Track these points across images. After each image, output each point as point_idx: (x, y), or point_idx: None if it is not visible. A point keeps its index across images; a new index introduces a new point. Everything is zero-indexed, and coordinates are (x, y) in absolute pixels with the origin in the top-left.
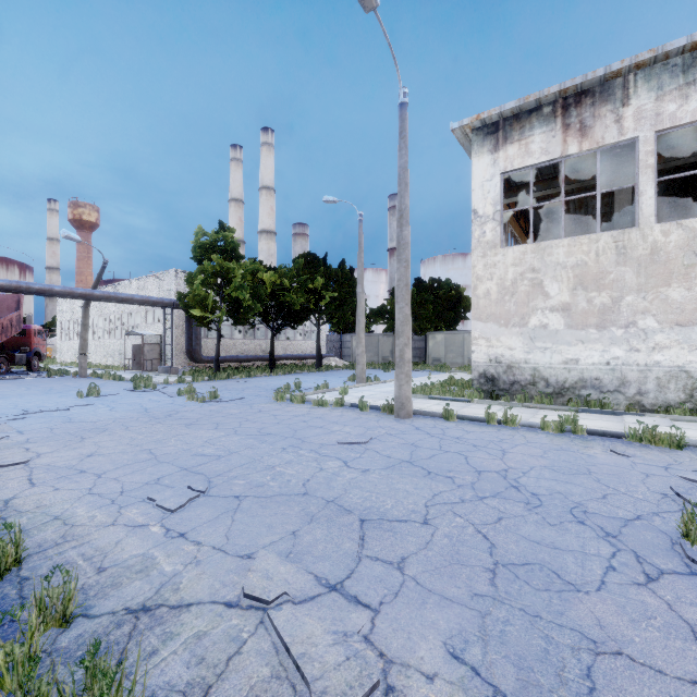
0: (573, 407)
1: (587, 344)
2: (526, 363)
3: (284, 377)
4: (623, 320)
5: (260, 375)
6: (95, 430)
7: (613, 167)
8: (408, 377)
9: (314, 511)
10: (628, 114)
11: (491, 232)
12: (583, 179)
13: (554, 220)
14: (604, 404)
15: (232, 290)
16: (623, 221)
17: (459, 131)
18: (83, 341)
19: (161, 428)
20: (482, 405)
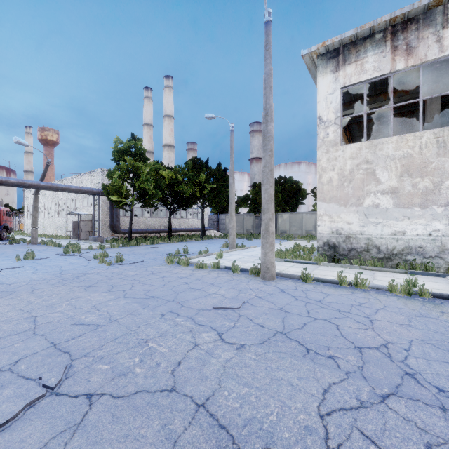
0: (403, 270)
1: (412, 219)
2: (361, 234)
3: (178, 244)
4: (443, 200)
5: (161, 242)
6: (2, 293)
7: (425, 84)
8: (272, 246)
9: (177, 430)
10: (448, 35)
11: (333, 133)
12: (401, 94)
13: (369, 133)
14: (429, 267)
15: (141, 182)
16: (433, 125)
17: (307, 57)
18: (34, 218)
19: (62, 291)
20: (328, 267)
